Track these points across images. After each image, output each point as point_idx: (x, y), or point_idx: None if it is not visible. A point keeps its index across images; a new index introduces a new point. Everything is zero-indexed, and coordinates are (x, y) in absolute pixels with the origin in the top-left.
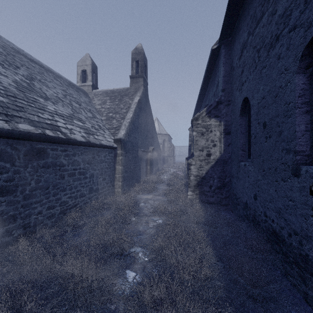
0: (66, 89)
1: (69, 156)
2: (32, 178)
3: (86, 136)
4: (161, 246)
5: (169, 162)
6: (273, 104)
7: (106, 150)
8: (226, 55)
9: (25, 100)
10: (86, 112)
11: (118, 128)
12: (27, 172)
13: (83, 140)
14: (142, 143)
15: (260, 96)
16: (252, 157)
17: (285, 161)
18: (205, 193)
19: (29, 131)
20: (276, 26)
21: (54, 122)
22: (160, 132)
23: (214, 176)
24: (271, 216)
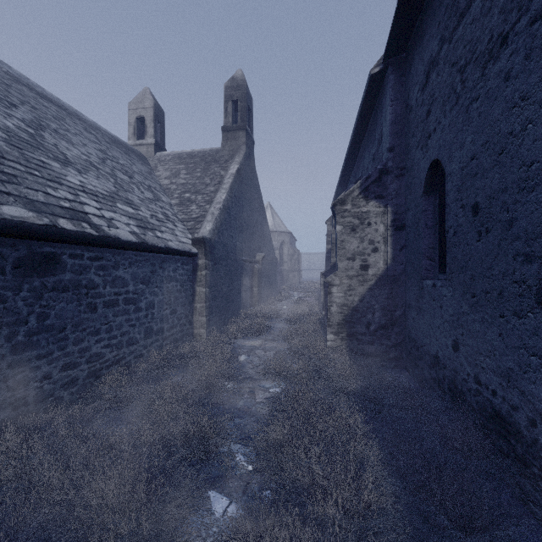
0: (106, 149)
1: (106, 269)
2: (30, 311)
3: (140, 233)
4: (279, 441)
5: (291, 281)
6: (494, 169)
7: (177, 258)
8: (396, 86)
9: (22, 163)
10: (142, 190)
11: (200, 220)
12: (21, 300)
13: (134, 239)
14: (243, 247)
15: (467, 154)
16: (449, 271)
17: (522, 277)
18: (358, 337)
19: (22, 220)
20: (501, 16)
21: (77, 206)
22: (276, 229)
23: (375, 306)
24: (489, 383)
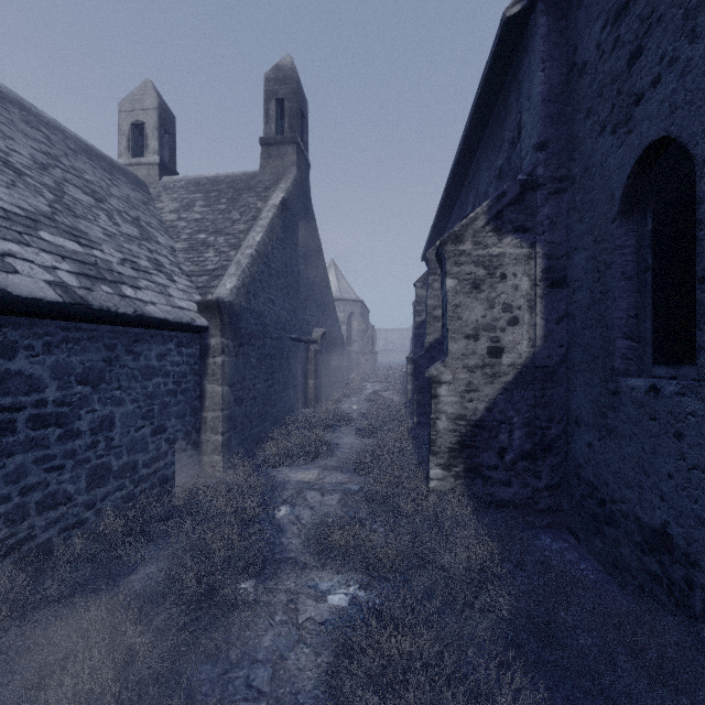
0: (60, 155)
1: None
2: None
3: (79, 286)
4: None
5: (363, 367)
6: None
7: (168, 335)
8: (551, 36)
9: None
10: (117, 221)
11: (219, 274)
12: None
13: (53, 295)
14: (292, 318)
15: None
16: None
17: None
18: (485, 473)
19: None
20: None
21: None
22: (342, 296)
23: (514, 418)
24: None
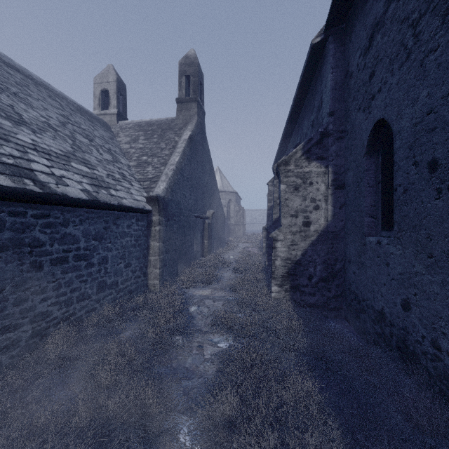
0: (68, 115)
1: (54, 227)
2: None
3: (93, 191)
4: (228, 416)
5: (237, 233)
6: None
7: (132, 215)
8: (336, 54)
9: None
10: (101, 152)
11: (155, 180)
12: None
13: (84, 196)
14: (195, 204)
15: (421, 109)
16: (398, 229)
17: None
18: (301, 288)
19: None
20: None
21: (22, 163)
22: (224, 189)
23: (317, 259)
24: None
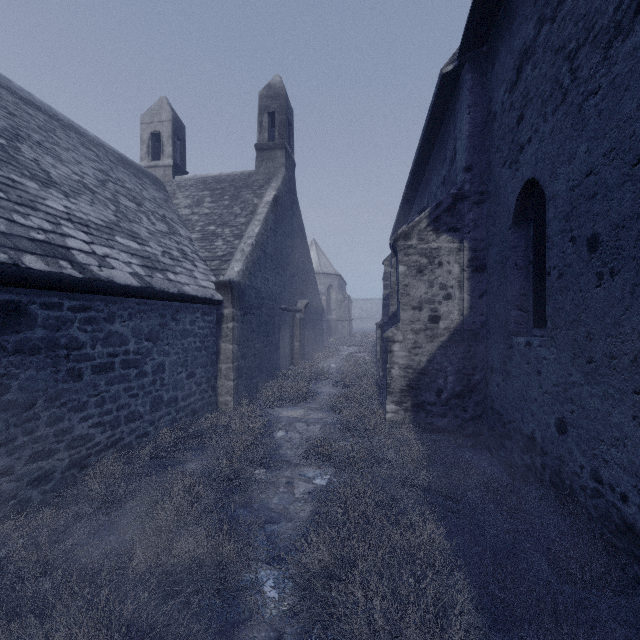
0: (108, 170)
1: (97, 323)
2: None
3: (145, 274)
4: (325, 565)
5: (340, 333)
6: (624, 186)
7: (196, 307)
8: (475, 88)
9: None
10: (153, 220)
11: (227, 259)
12: None
13: (135, 282)
14: (281, 292)
15: (580, 169)
16: (552, 326)
17: None
18: (427, 407)
19: None
20: None
21: (55, 239)
22: (322, 270)
23: (448, 368)
24: (616, 483)
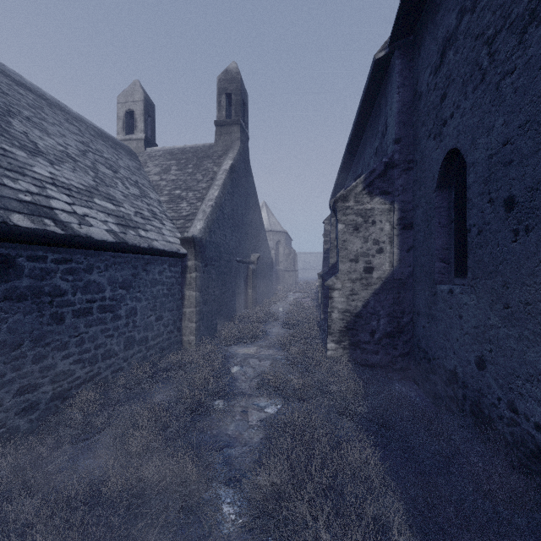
0: (89, 142)
1: (77, 273)
2: None
3: (119, 231)
4: (276, 486)
5: (287, 281)
6: (538, 154)
7: (164, 260)
8: (403, 71)
9: None
10: (127, 185)
11: (191, 218)
12: None
13: (111, 238)
14: (237, 247)
15: (497, 139)
16: (472, 276)
17: None
18: (362, 346)
19: None
20: None
21: (41, 200)
22: (271, 228)
23: (380, 312)
24: (531, 414)
